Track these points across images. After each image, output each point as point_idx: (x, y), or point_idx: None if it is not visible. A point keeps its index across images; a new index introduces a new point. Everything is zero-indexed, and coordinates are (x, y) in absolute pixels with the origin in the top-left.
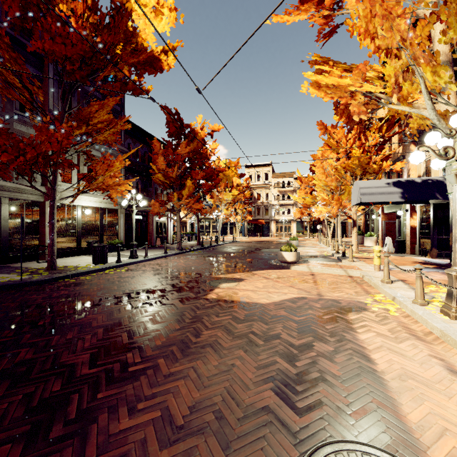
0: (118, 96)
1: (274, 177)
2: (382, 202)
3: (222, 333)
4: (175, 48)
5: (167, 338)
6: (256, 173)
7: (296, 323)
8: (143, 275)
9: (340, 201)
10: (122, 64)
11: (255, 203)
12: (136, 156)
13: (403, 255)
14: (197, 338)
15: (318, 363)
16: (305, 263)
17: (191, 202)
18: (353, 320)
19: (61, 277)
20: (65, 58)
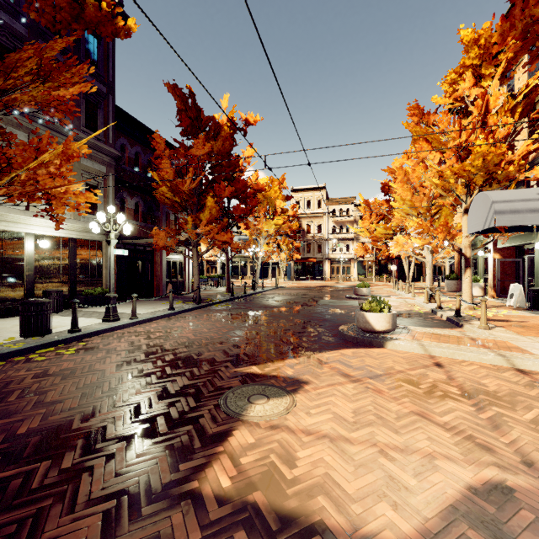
0: (74, 36)
1: (329, 204)
2: (520, 228)
3: None
4: None
5: None
6: (306, 199)
7: None
8: (94, 368)
9: (449, 227)
10: None
11: (305, 238)
12: (135, 165)
13: None
14: None
15: None
16: (407, 334)
17: (214, 230)
18: None
19: None
20: None
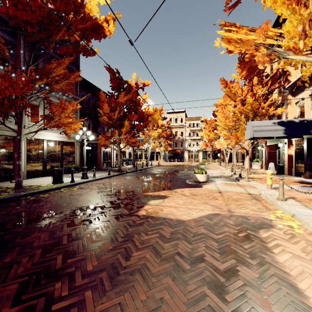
0: (72, 57)
1: (187, 120)
2: (268, 137)
3: (150, 255)
4: (114, 19)
5: (99, 262)
6: (174, 118)
7: (216, 241)
8: (89, 193)
9: (237, 136)
10: (73, 29)
11: (174, 138)
12: (88, 104)
13: (283, 176)
14: (127, 261)
15: (248, 297)
16: (213, 183)
17: (128, 137)
18: (266, 239)
19: (24, 195)
20: (26, 22)
